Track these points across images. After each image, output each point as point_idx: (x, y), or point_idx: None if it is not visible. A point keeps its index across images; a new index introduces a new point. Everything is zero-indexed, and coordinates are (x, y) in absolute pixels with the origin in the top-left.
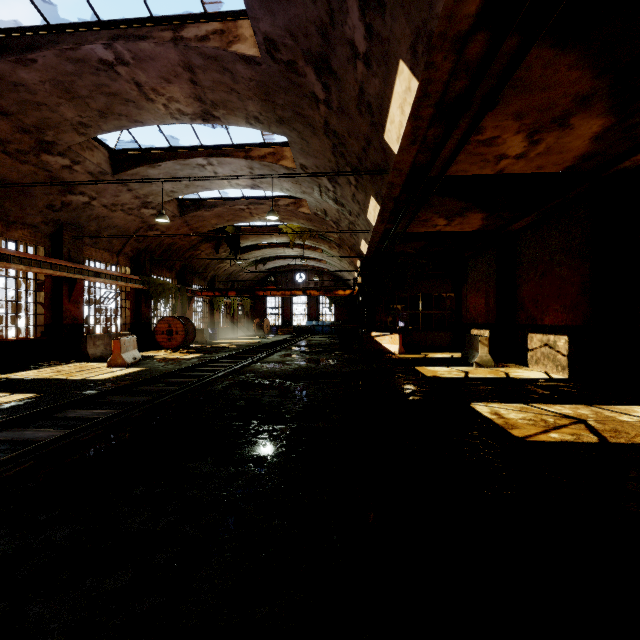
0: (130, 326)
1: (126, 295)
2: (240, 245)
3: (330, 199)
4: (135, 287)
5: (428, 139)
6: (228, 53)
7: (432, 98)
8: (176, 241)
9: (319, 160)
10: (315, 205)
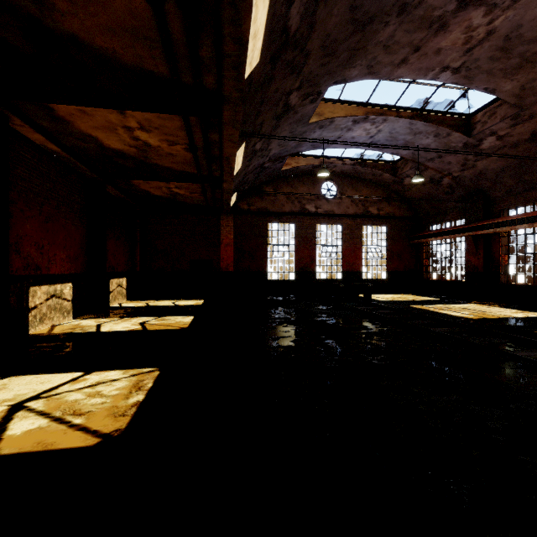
0: None
1: None
2: None
3: None
4: None
5: None
6: None
7: None
8: None
9: None
10: None
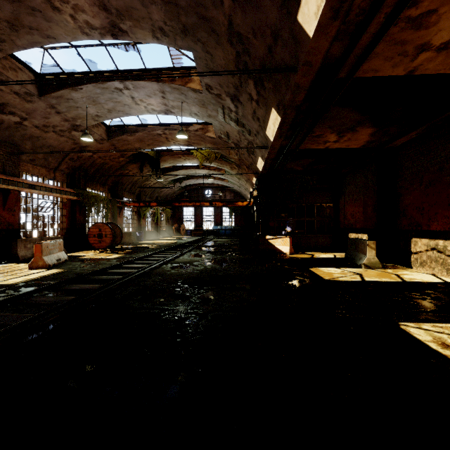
0: (66, 230)
1: (63, 205)
2: (160, 166)
3: (232, 121)
4: (70, 198)
5: (351, 15)
6: None
7: None
8: (107, 161)
9: (223, 77)
10: (219, 128)
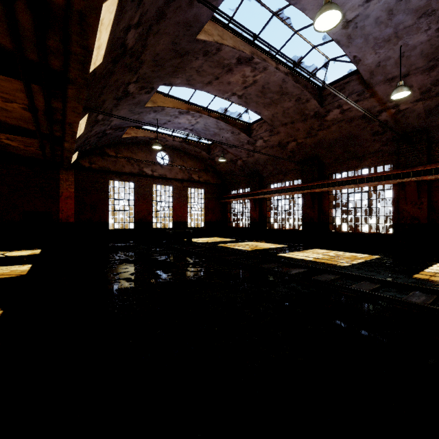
0: None
1: None
2: None
3: None
4: None
5: None
6: None
7: None
8: None
9: None
10: None
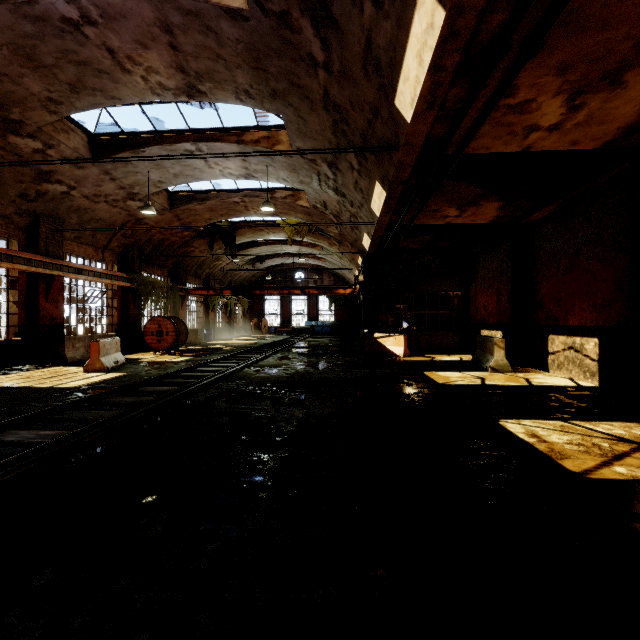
0: (117, 327)
1: (113, 294)
2: (236, 242)
3: (330, 189)
4: (122, 285)
5: (448, 103)
6: (210, 6)
7: (460, 38)
8: (167, 237)
9: (318, 142)
10: (314, 197)
